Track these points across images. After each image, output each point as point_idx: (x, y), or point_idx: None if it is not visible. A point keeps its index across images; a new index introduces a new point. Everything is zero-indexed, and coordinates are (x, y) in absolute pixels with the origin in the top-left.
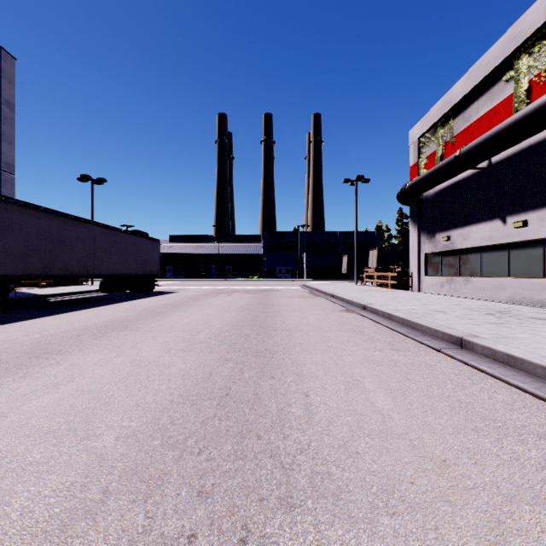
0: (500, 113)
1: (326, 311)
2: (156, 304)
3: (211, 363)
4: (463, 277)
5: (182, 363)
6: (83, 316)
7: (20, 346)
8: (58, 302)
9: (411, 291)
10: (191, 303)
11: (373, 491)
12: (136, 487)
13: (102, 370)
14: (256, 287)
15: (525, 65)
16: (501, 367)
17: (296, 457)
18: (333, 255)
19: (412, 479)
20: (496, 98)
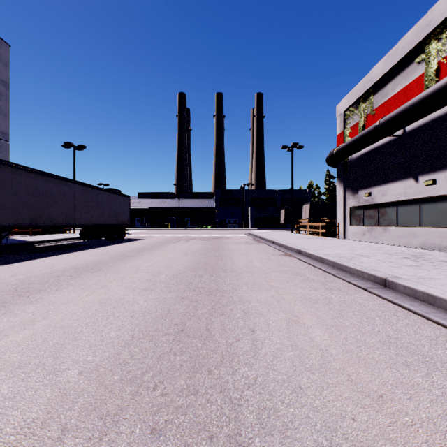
0: (413, 89)
1: (268, 255)
2: (126, 250)
3: (169, 300)
4: (382, 227)
5: (145, 300)
6: (63, 259)
7: (6, 286)
8: (44, 247)
9: (338, 238)
10: (155, 248)
11: (317, 428)
12: (94, 424)
13: (74, 307)
14: (209, 235)
15: (434, 49)
16: (422, 305)
17: (244, 392)
18: (272, 209)
19: (353, 415)
20: (410, 77)
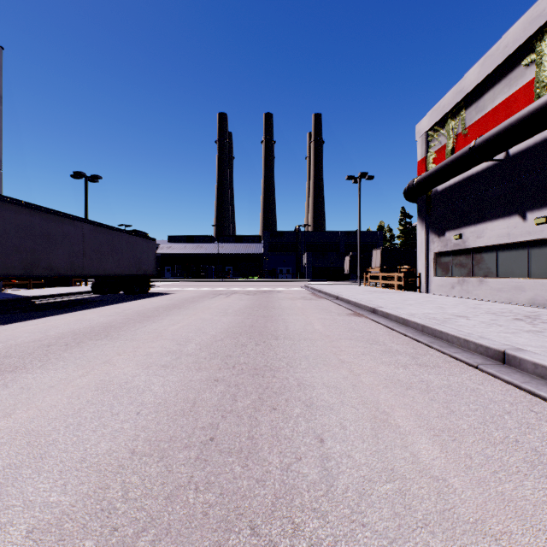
0: (519, 100)
1: (332, 315)
2: (148, 307)
3: (196, 385)
4: (477, 278)
5: (161, 385)
6: (63, 320)
7: None
8: (43, 304)
9: (419, 292)
10: (186, 305)
11: None
12: None
13: (56, 397)
14: (256, 288)
15: None
16: None
17: None
18: (334, 255)
19: None
20: (515, 84)
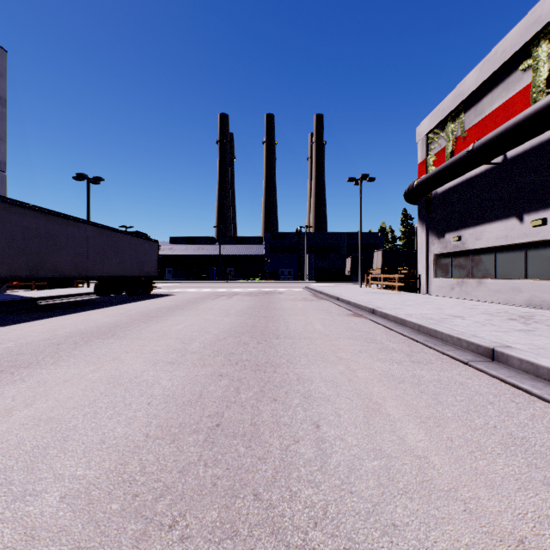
0: (516, 104)
1: (332, 316)
2: (151, 308)
3: (202, 379)
4: (475, 279)
5: (169, 379)
6: (69, 321)
7: None
8: (48, 305)
9: (419, 293)
10: (188, 306)
11: None
12: None
13: (72, 390)
14: (257, 290)
15: (544, 52)
16: (547, 386)
17: (308, 534)
18: (336, 257)
19: None
20: (512, 89)
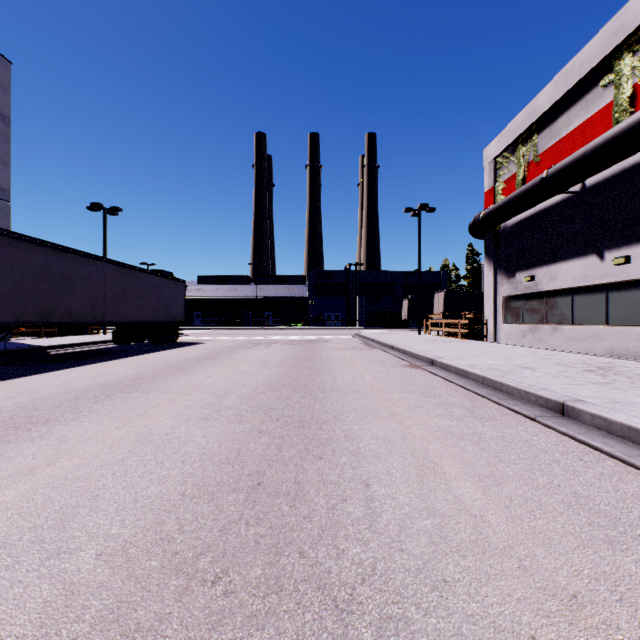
0: (596, 125)
1: (385, 367)
2: (178, 358)
3: (240, 436)
4: (550, 325)
5: (203, 436)
6: (86, 372)
7: None
8: (60, 355)
9: (486, 341)
10: (221, 356)
11: None
12: None
13: (97, 447)
14: (300, 337)
15: (628, 66)
16: (620, 443)
17: (356, 590)
18: (391, 299)
19: (532, 630)
20: (592, 107)
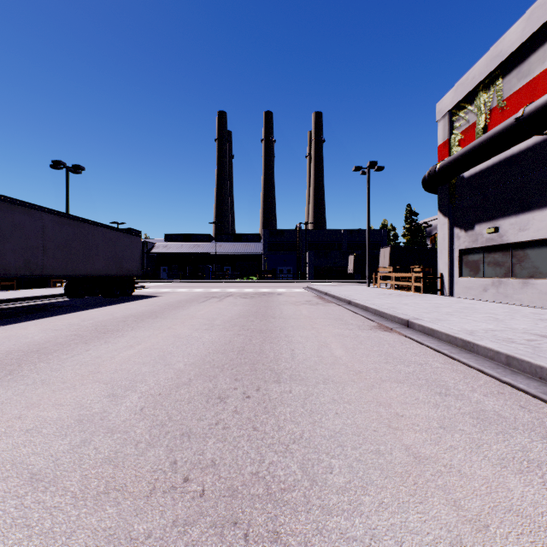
0: None
1: (351, 329)
2: (116, 316)
3: None
4: (519, 279)
5: None
6: None
7: None
8: None
9: (440, 295)
10: (165, 313)
11: None
12: None
13: None
14: (254, 290)
15: None
16: None
17: None
18: (337, 254)
19: None
20: None
